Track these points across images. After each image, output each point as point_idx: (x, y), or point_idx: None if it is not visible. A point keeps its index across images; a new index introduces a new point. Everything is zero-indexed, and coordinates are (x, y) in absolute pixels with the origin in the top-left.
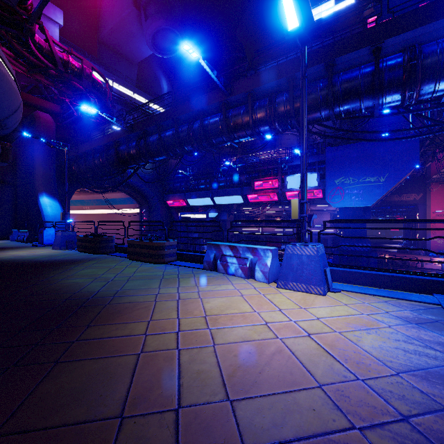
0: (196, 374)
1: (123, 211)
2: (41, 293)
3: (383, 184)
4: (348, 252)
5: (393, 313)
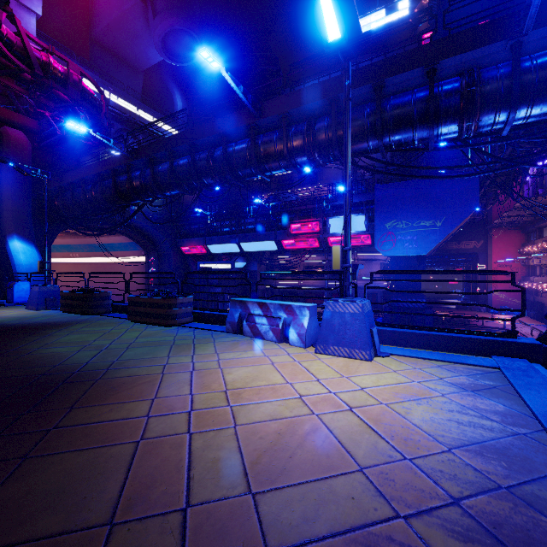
0: (211, 464)
1: (124, 260)
2: (8, 368)
3: (439, 229)
4: (401, 309)
5: (447, 380)
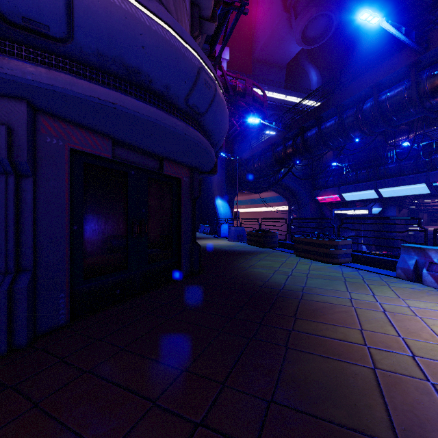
0: None
1: (272, 209)
2: (240, 277)
3: None
4: None
5: None
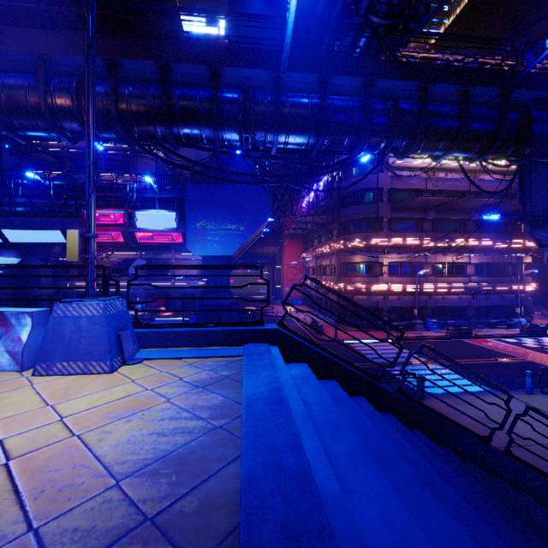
0: None
1: None
2: None
3: (242, 233)
4: (212, 306)
5: (186, 379)
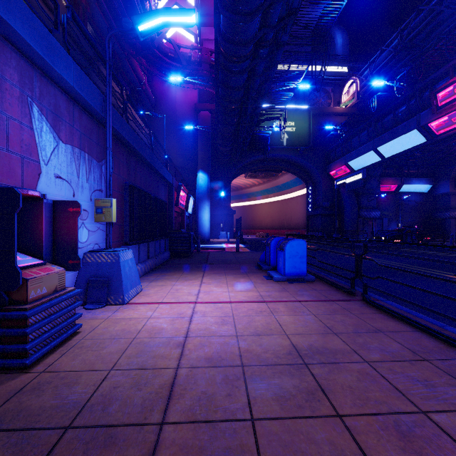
0: None
1: (296, 195)
2: None
3: None
4: None
5: None
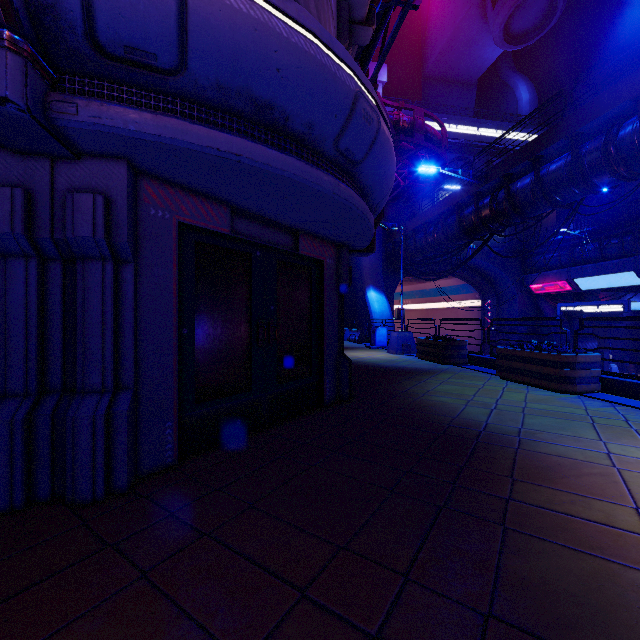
0: None
1: (454, 305)
2: (412, 409)
3: None
4: None
5: None
